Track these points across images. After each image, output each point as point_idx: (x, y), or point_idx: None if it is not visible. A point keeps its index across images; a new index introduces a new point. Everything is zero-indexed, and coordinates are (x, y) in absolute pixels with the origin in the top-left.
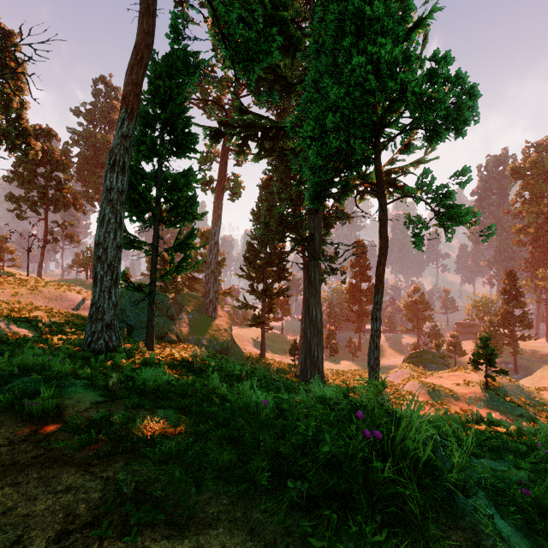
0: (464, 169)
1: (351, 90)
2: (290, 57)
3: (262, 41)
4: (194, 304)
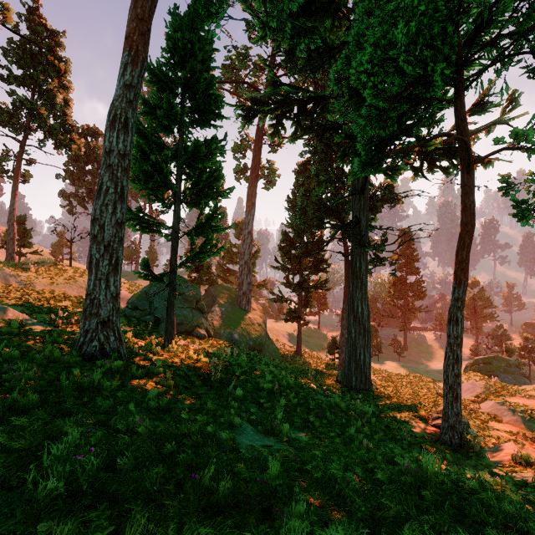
0: None
1: None
2: (331, 18)
3: None
4: (227, 296)
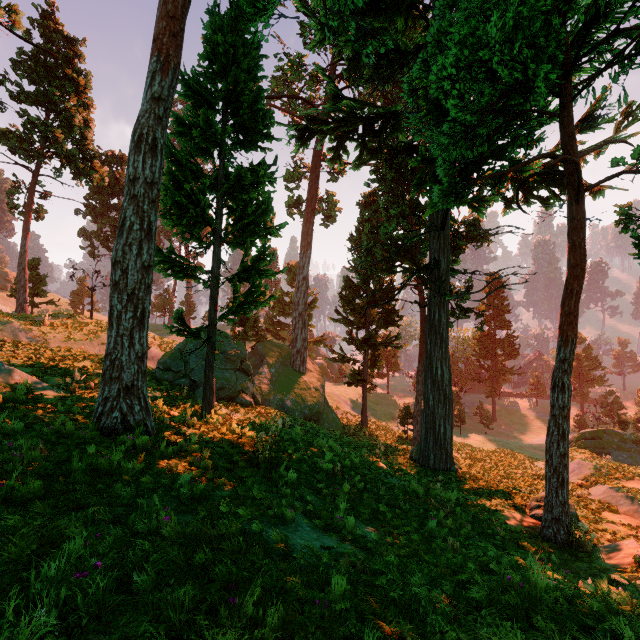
0: None
1: None
2: (403, 17)
3: None
4: (278, 355)
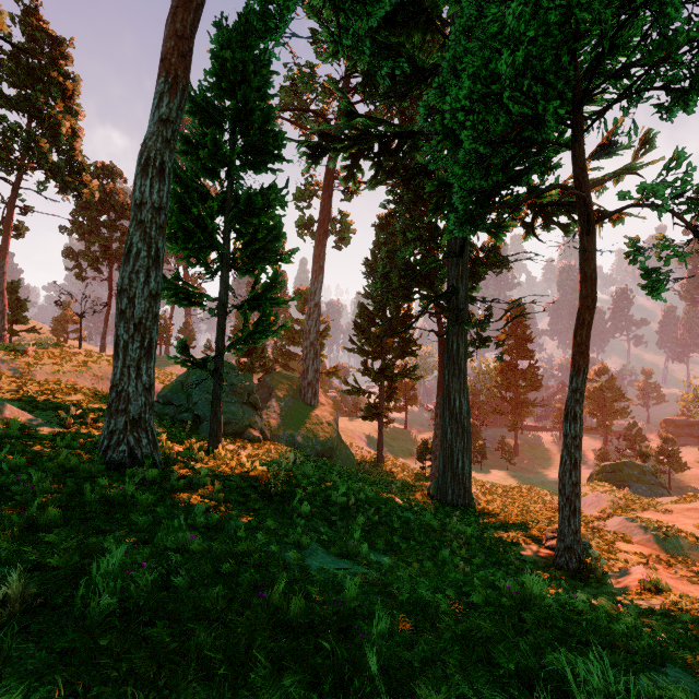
0: None
1: (540, 13)
2: (421, 32)
3: None
4: (288, 387)
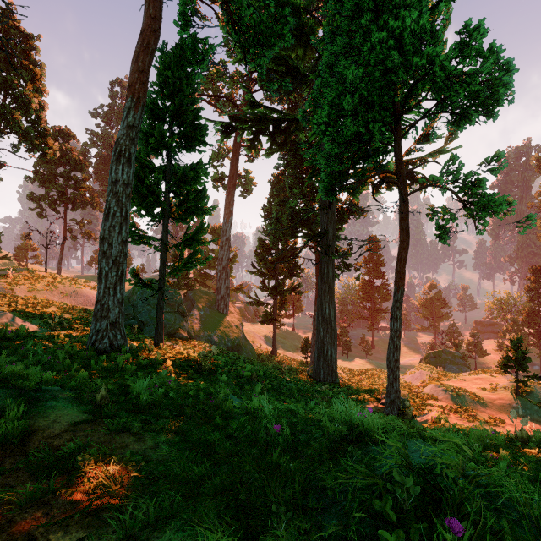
0: (497, 154)
1: (370, 70)
2: (302, 48)
3: (273, 23)
4: (206, 300)
